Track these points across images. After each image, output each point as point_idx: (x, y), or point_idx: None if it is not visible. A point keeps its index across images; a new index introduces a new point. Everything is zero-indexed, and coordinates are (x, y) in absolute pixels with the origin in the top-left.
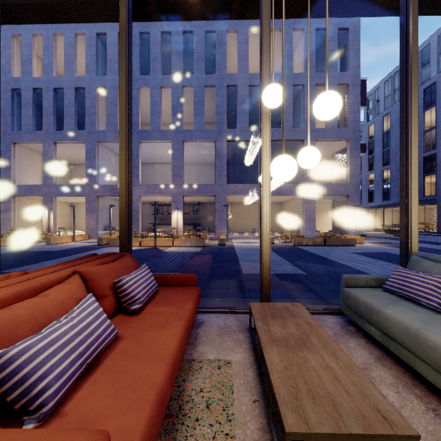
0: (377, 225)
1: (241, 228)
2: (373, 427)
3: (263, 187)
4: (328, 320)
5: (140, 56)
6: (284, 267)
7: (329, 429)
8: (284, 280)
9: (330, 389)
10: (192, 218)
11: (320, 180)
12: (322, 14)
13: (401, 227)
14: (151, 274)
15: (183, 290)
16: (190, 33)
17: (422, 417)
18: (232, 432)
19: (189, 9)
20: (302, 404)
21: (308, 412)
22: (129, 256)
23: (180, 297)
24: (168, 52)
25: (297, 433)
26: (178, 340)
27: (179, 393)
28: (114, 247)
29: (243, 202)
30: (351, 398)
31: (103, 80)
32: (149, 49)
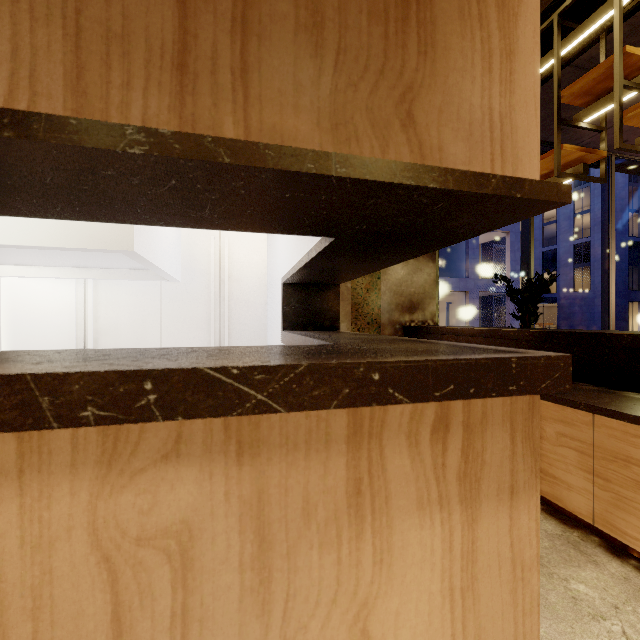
0: None
1: None
2: None
3: None
4: None
5: None
6: None
7: None
8: None
9: None
10: None
11: None
12: None
13: None
14: None
15: None
16: None
17: None
18: None
19: None
20: None
21: None
22: None
23: None
24: None
25: None
26: None
27: None
28: None
29: None
30: None
31: None
32: None
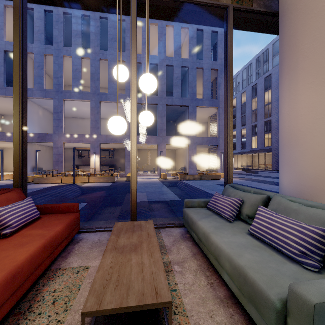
0: (238, 165)
1: (146, 168)
2: (145, 300)
3: (131, 138)
4: (175, 231)
5: (65, 31)
6: (168, 196)
7: (113, 306)
8: (164, 205)
9: (132, 278)
10: (108, 160)
11: (201, 135)
12: (178, 20)
13: (224, 166)
14: (32, 205)
15: (63, 216)
16: (105, 19)
17: (202, 289)
18: (64, 319)
19: (78, 1)
20: (106, 291)
21: (106, 296)
22: (16, 191)
23: (56, 221)
24: (88, 31)
25: (89, 311)
26: (28, 255)
27: (34, 296)
28: (38, 184)
29: (147, 149)
30: (143, 283)
31: (30, 47)
32: (72, 26)
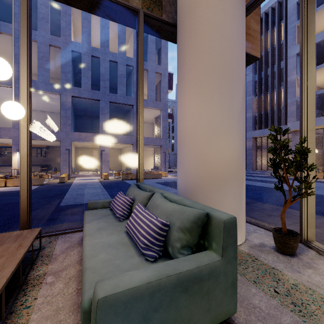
0: None
1: (89, 168)
2: None
3: (20, 134)
4: (76, 235)
5: None
6: (100, 197)
7: None
8: None
9: None
10: (41, 159)
11: (147, 135)
12: (90, 11)
13: (136, 166)
14: None
15: None
16: None
17: (64, 298)
18: None
19: None
20: None
21: None
22: None
23: None
24: (10, 2)
25: None
26: None
27: None
28: None
29: (90, 148)
30: None
31: None
32: None
